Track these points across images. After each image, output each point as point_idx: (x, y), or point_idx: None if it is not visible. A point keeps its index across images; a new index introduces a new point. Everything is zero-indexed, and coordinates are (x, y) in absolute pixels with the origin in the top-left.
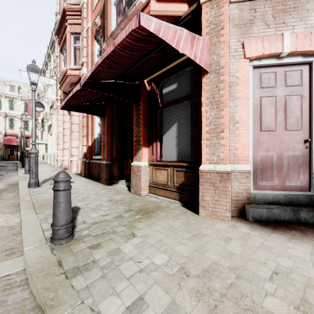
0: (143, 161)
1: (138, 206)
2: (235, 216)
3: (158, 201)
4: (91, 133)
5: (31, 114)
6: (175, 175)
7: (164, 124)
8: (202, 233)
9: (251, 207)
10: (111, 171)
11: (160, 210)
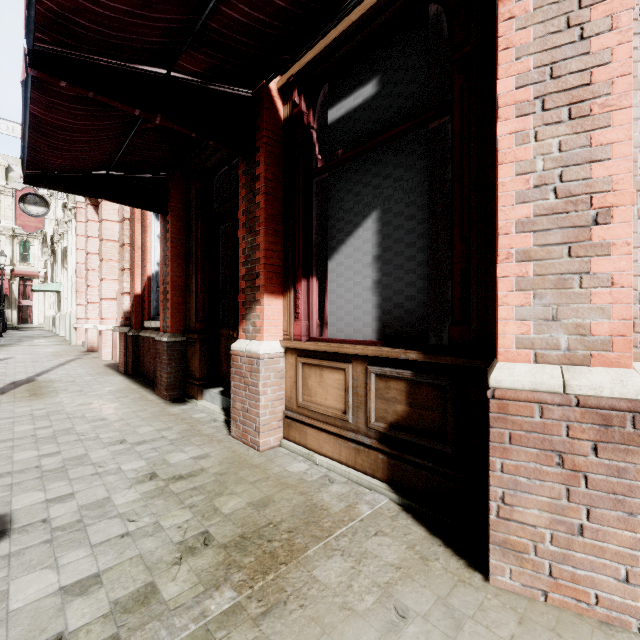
0: (265, 340)
1: (240, 510)
2: None
3: (313, 480)
4: (142, 261)
5: (22, 222)
6: (374, 392)
7: (333, 222)
8: None
9: None
10: (185, 364)
11: (322, 542)
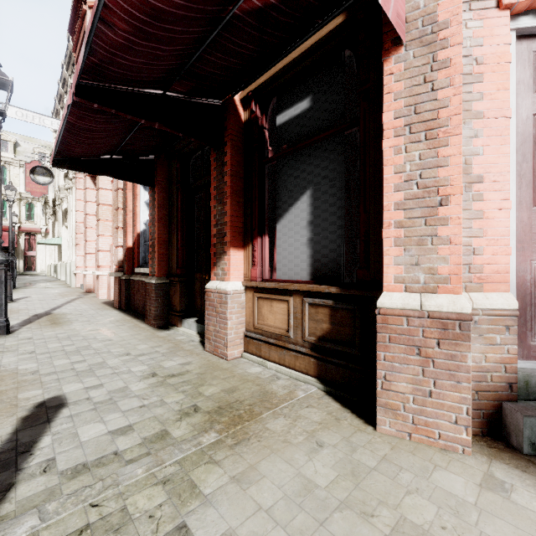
0: (231, 281)
1: (216, 393)
2: (474, 432)
3: (265, 377)
4: (132, 221)
5: (31, 189)
6: (308, 316)
7: (280, 196)
8: (409, 523)
9: (528, 416)
10: (168, 300)
11: (272, 410)
